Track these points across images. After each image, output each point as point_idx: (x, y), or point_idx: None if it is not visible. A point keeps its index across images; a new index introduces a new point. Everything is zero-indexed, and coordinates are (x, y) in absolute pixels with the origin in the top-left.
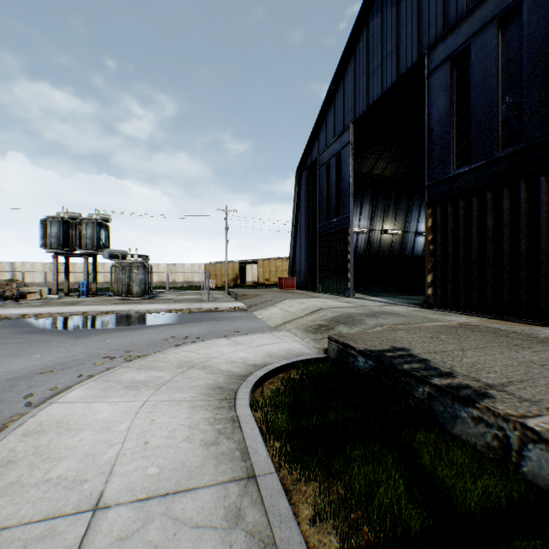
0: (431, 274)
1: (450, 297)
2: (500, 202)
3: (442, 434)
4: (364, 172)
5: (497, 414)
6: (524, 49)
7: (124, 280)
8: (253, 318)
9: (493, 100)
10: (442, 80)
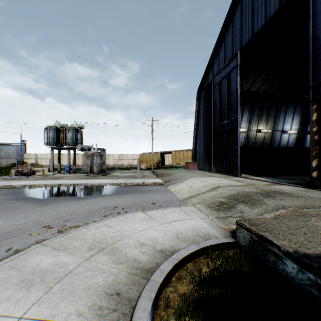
0: (315, 160)
1: None
2: None
3: None
4: (245, 90)
5: None
6: None
7: (88, 164)
8: (167, 191)
9: None
10: None
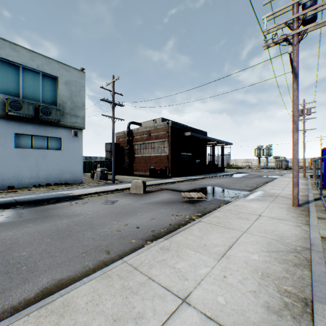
0: None
1: None
2: None
3: None
4: None
5: None
6: None
7: (279, 164)
8: None
9: None
10: None
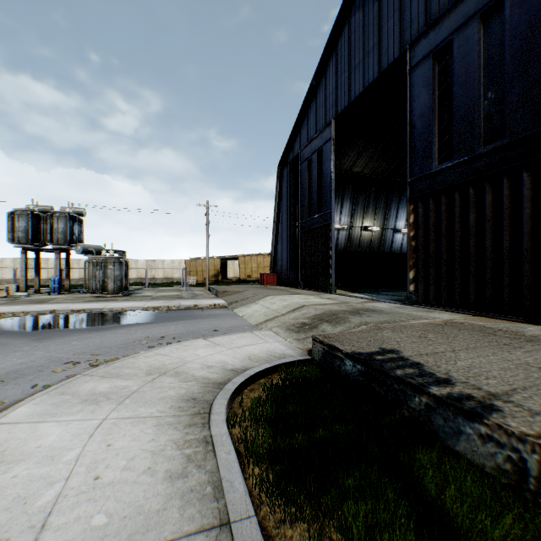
0: (413, 271)
1: (432, 293)
2: (483, 198)
3: (443, 451)
4: (345, 170)
5: (510, 433)
6: (507, 44)
7: (99, 277)
8: (234, 316)
9: (476, 96)
10: (424, 75)
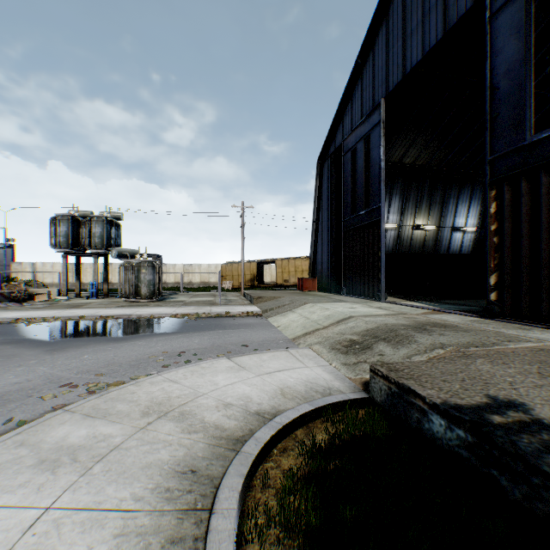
0: (494, 275)
1: (526, 304)
2: None
3: None
4: (394, 161)
5: None
6: None
7: (132, 281)
8: (267, 326)
9: None
10: (512, 19)
